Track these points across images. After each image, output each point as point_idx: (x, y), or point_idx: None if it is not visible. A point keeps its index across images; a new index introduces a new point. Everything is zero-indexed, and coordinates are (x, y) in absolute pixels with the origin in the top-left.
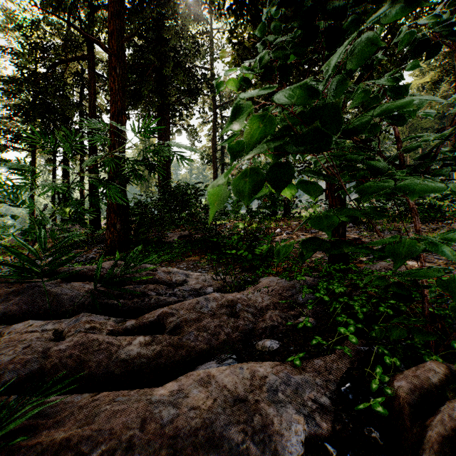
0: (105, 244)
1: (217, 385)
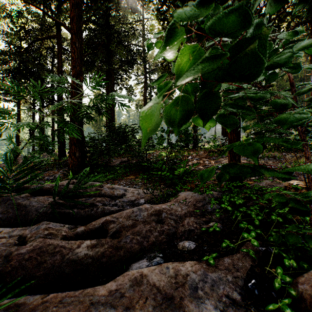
0: (68, 167)
1: (148, 283)
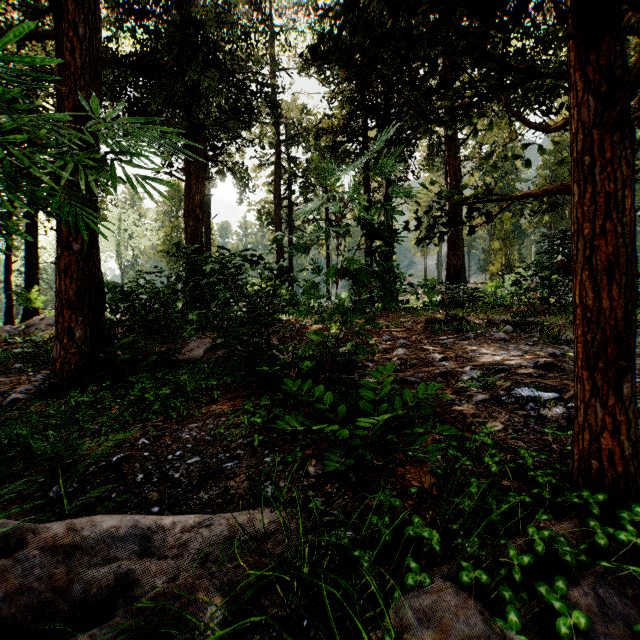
0: (52, 368)
1: None
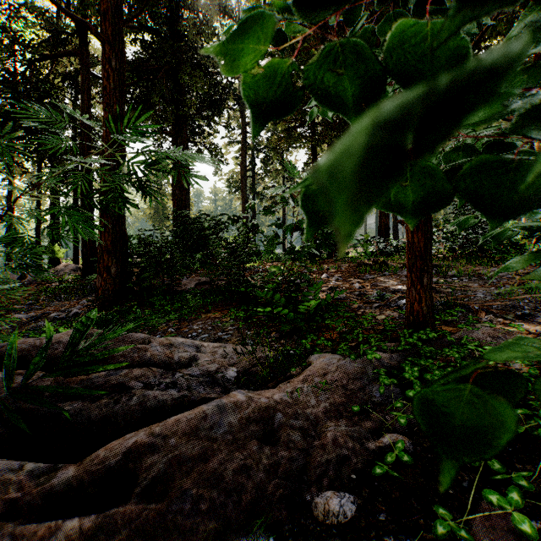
0: (96, 294)
1: None
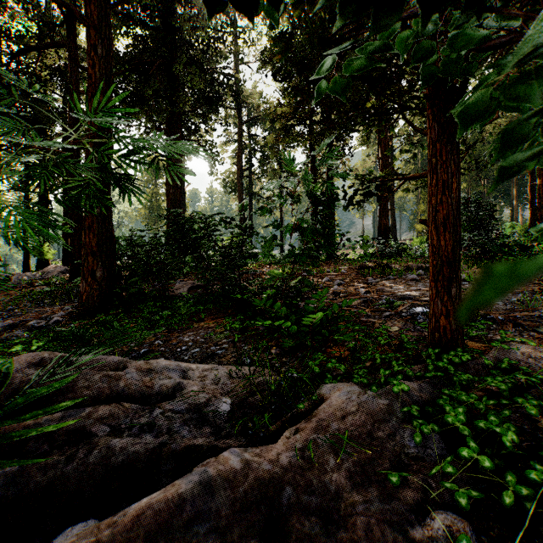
0: (80, 300)
1: None
